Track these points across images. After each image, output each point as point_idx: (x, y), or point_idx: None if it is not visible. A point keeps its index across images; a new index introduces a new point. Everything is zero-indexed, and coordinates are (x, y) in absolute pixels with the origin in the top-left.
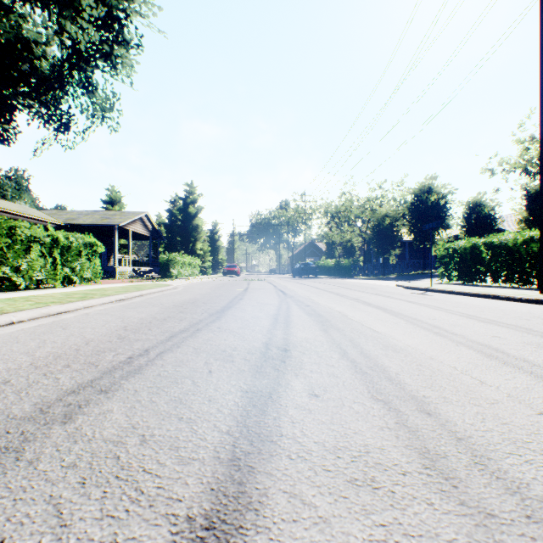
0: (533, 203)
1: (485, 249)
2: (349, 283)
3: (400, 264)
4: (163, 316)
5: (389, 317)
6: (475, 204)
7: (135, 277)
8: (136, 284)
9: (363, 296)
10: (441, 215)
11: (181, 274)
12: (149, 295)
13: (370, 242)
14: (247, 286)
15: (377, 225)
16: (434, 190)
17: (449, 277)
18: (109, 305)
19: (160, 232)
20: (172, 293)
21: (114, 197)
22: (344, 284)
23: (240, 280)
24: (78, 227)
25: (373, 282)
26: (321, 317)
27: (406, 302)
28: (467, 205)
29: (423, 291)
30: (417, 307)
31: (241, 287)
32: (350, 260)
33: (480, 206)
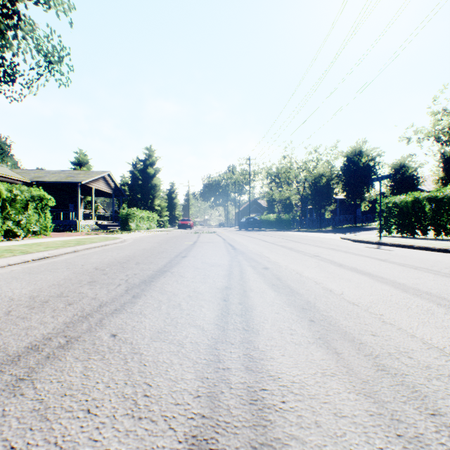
0: (449, 165)
1: (429, 203)
2: (293, 236)
3: (334, 218)
4: (54, 291)
5: (400, 295)
6: (400, 165)
7: (98, 229)
8: (85, 237)
9: (321, 252)
10: (371, 175)
11: (140, 227)
12: (86, 251)
13: (304, 200)
14: (196, 239)
15: (315, 183)
16: (365, 153)
17: (389, 230)
18: (13, 268)
19: (122, 190)
20: (114, 247)
21: (82, 159)
22: (290, 237)
23: (192, 233)
24: (45, 185)
25: (315, 234)
26: (296, 295)
27: (381, 261)
28: (392, 167)
29: (375, 245)
30: (407, 270)
31: (190, 240)
32: (290, 215)
33: (404, 167)
